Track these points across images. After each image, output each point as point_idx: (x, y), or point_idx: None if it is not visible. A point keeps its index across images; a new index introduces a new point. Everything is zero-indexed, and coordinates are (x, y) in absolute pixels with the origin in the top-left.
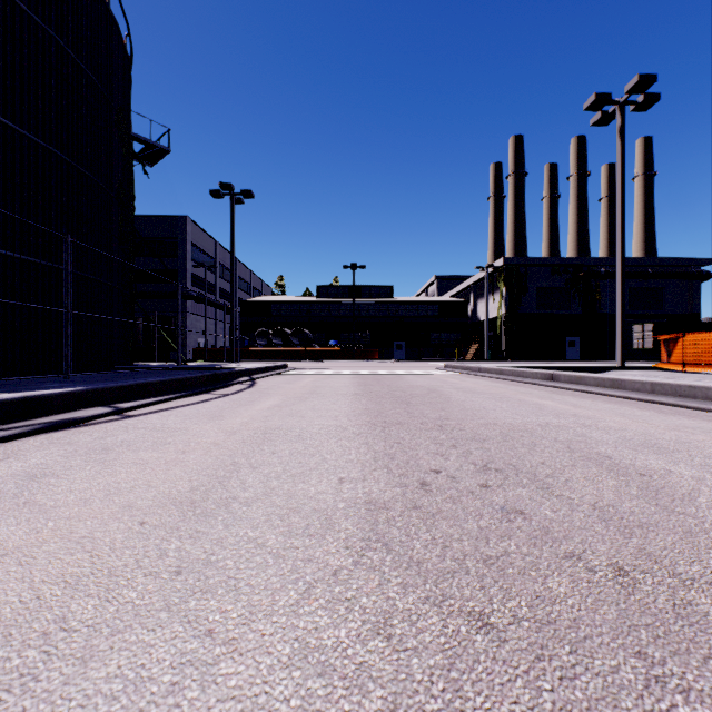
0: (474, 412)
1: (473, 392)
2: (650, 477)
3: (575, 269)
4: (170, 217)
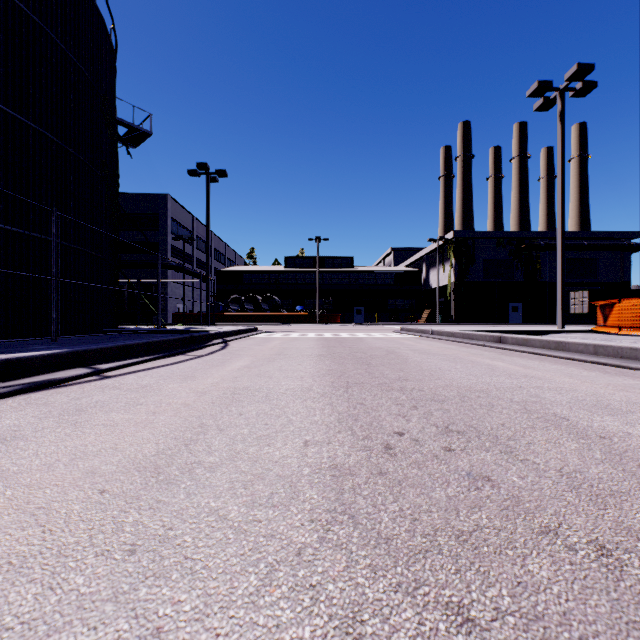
0: (431, 372)
1: (428, 353)
2: (610, 440)
3: (518, 242)
4: (152, 194)
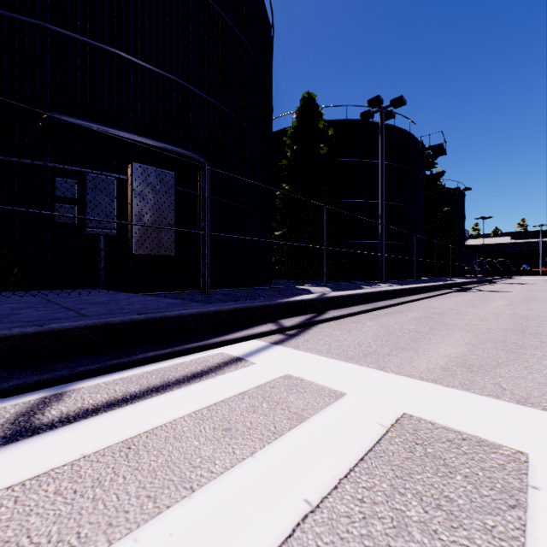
0: None
1: None
2: None
3: None
4: None
